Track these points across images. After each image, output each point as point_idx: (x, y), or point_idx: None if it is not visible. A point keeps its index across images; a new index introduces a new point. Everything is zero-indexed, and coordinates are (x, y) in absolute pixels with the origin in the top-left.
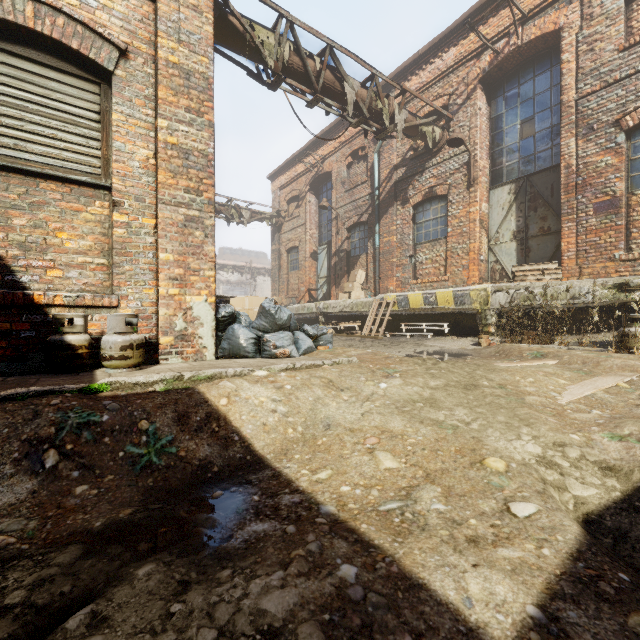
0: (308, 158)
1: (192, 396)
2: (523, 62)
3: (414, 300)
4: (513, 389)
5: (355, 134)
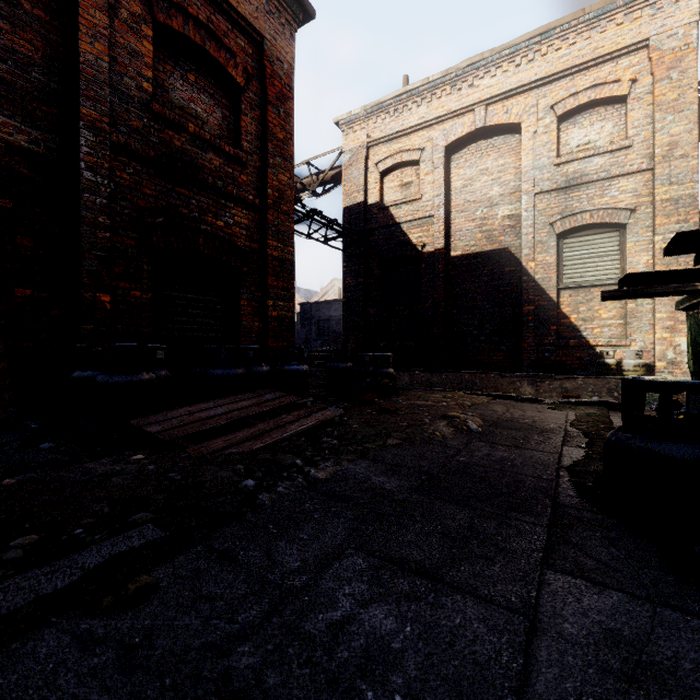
0: None
1: None
2: None
3: None
4: None
5: None
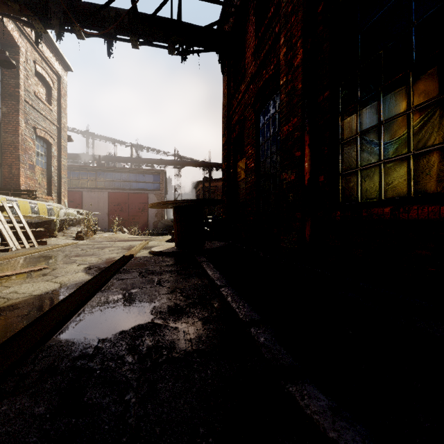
0: None
1: None
2: None
3: (24, 207)
4: None
5: None
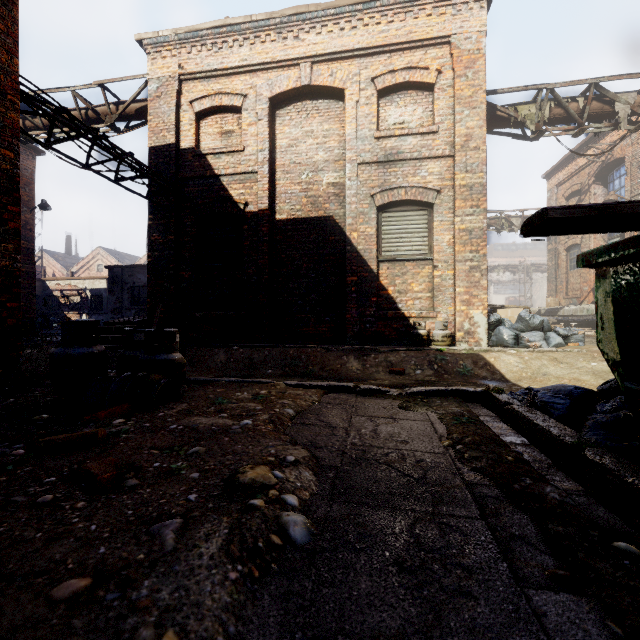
0: (592, 148)
1: (478, 356)
2: None
3: None
4: None
5: None
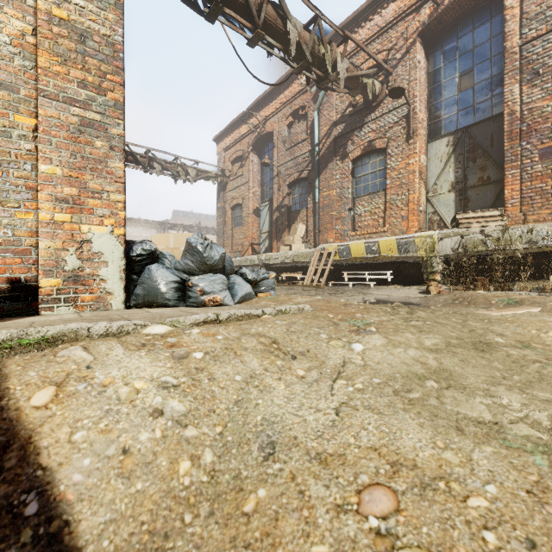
0: (251, 120)
1: None
2: (462, 15)
3: (356, 249)
4: (545, 349)
5: (296, 94)
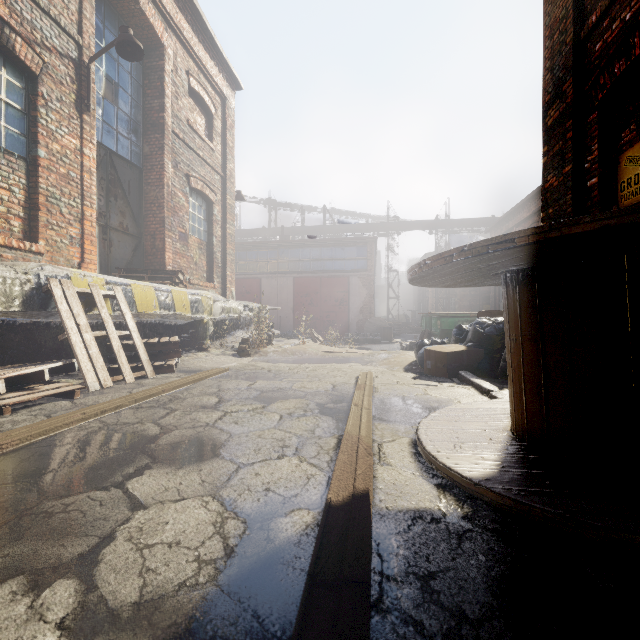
0: None
1: None
2: (109, 2)
3: (144, 297)
4: None
5: None
